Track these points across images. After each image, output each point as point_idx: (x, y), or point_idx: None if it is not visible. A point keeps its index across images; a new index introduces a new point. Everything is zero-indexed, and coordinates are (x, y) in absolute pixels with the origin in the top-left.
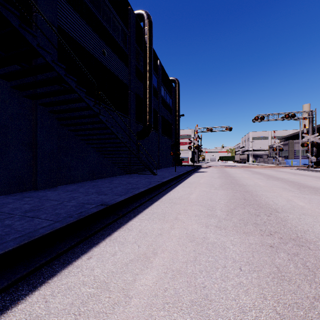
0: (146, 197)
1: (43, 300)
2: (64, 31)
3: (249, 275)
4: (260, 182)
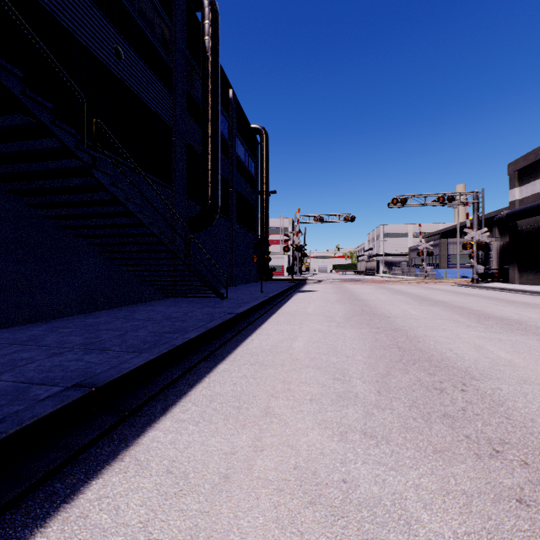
0: (200, 352)
1: None
2: None
3: None
4: (411, 310)
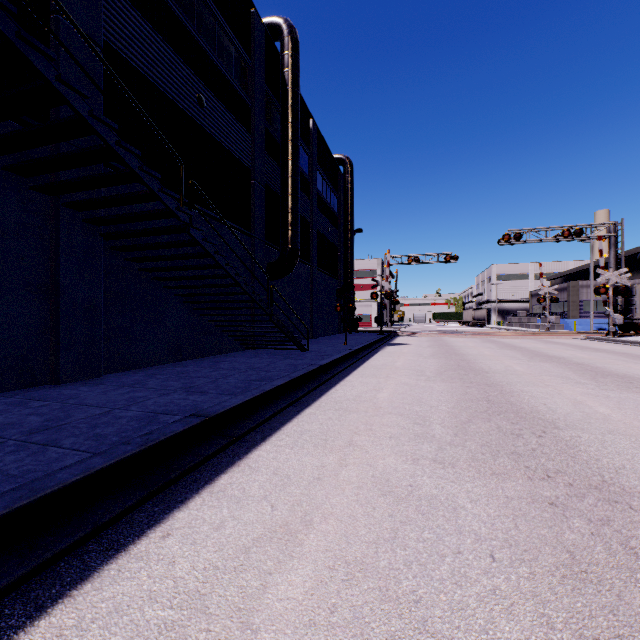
0: (287, 398)
1: (58, 639)
2: (117, 54)
3: (512, 572)
4: (516, 366)
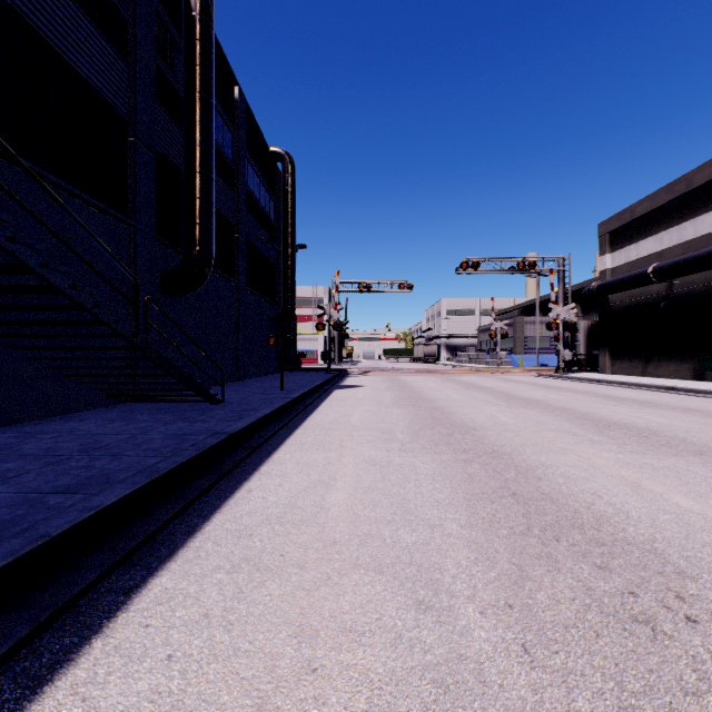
0: (119, 540)
1: None
2: None
3: None
4: (501, 415)
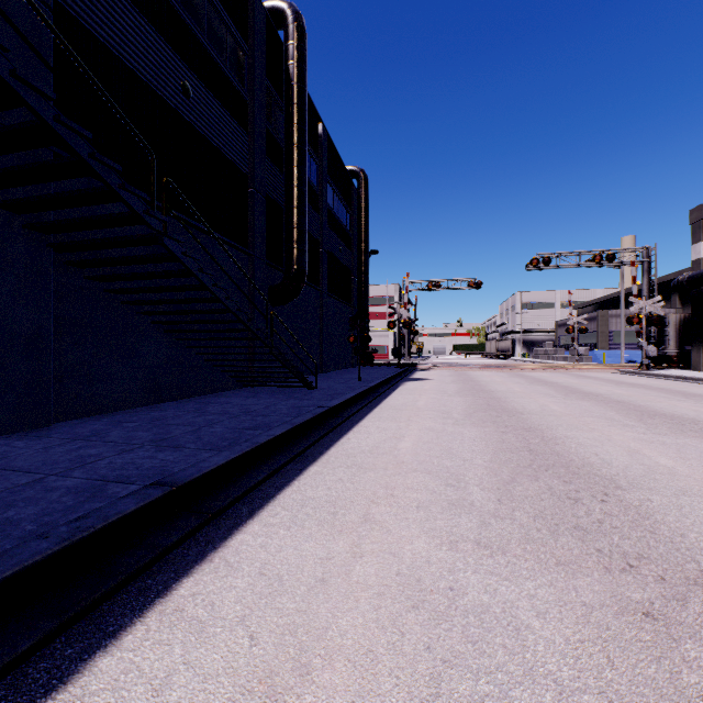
0: (287, 452)
1: None
2: (74, 19)
3: None
4: (552, 405)
